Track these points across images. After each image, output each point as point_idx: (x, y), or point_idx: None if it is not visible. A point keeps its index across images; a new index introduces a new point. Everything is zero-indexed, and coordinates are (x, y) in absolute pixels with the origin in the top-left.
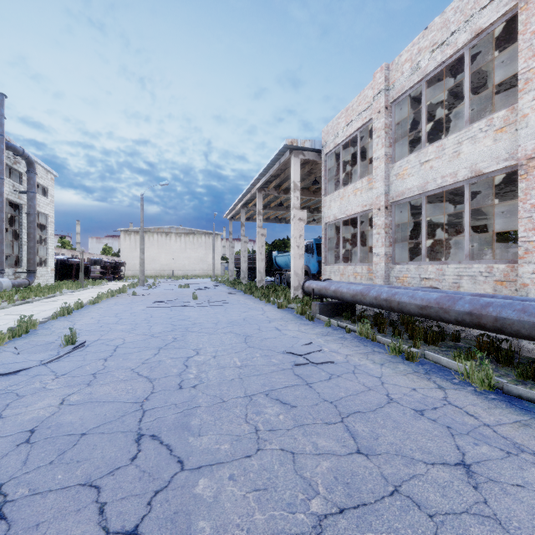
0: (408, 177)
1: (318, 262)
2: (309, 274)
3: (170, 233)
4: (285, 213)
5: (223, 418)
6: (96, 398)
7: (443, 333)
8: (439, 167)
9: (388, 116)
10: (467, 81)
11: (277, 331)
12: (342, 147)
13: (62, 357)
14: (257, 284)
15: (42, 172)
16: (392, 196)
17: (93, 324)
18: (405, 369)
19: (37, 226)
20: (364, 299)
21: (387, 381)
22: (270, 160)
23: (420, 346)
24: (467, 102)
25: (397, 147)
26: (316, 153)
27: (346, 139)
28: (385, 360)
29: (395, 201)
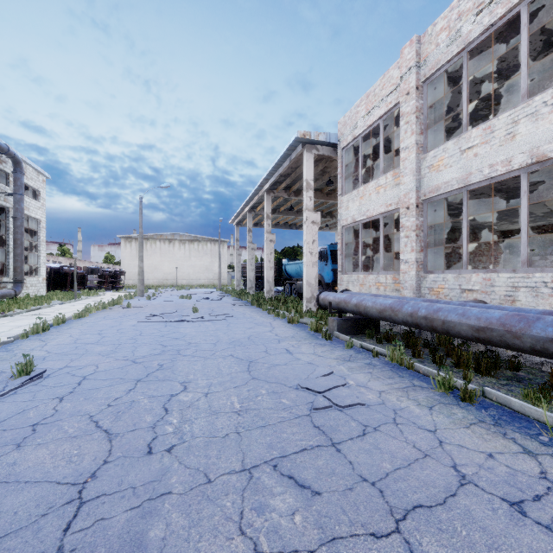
0: (444, 169)
1: (332, 271)
2: (323, 284)
3: (173, 240)
4: (295, 218)
5: (204, 522)
6: (17, 474)
7: (498, 360)
8: (486, 154)
9: (419, 98)
10: (525, 45)
11: (289, 354)
12: (361, 139)
13: (5, 395)
14: (265, 295)
15: (32, 173)
16: (424, 193)
17: (67, 345)
18: (464, 417)
19: (27, 231)
20: (395, 316)
21: (446, 439)
22: (279, 157)
23: (472, 378)
24: (525, 71)
25: (429, 135)
26: (331, 148)
27: (367, 129)
28: (433, 401)
29: (428, 197)
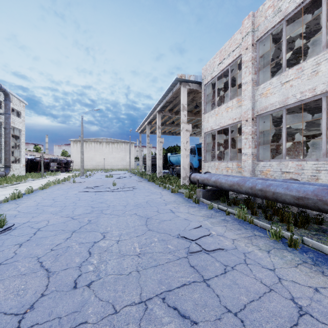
0: (270, 95)
1: (198, 160)
2: (192, 168)
3: (102, 142)
4: (175, 129)
5: None
6: None
7: (308, 218)
8: (298, 85)
9: (253, 51)
10: (325, 14)
11: (172, 213)
12: (217, 79)
13: None
14: (157, 175)
15: (16, 101)
16: (257, 111)
17: (32, 207)
18: (292, 259)
19: (13, 136)
20: (240, 189)
21: (283, 276)
22: (166, 90)
23: (292, 230)
24: (325, 30)
25: (260, 74)
26: (198, 84)
27: (220, 72)
28: (269, 246)
29: (260, 114)
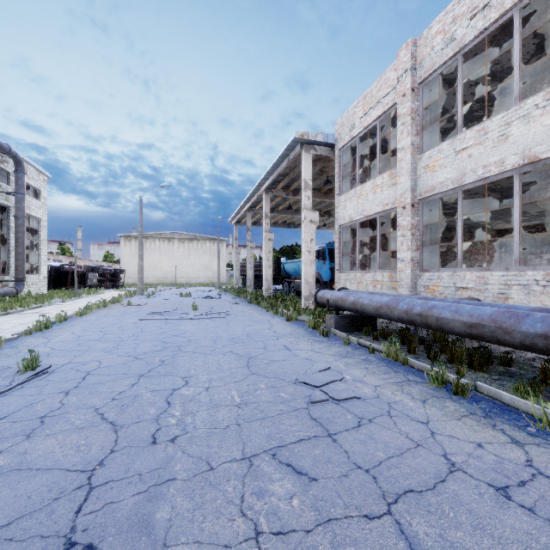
0: (440, 169)
1: (330, 269)
2: (321, 282)
3: (172, 239)
4: (294, 217)
5: (207, 505)
6: (29, 462)
7: (491, 356)
8: (480, 155)
9: (414, 100)
10: (517, 49)
11: (287, 351)
12: (359, 140)
13: (12, 389)
14: (263, 293)
15: (33, 173)
16: (420, 192)
17: (70, 342)
18: (456, 410)
19: (28, 230)
20: (390, 313)
21: (438, 430)
22: (278, 157)
23: (465, 373)
24: (517, 74)
25: (425, 136)
26: (329, 148)
27: (364, 130)
28: (427, 394)
29: (424, 197)
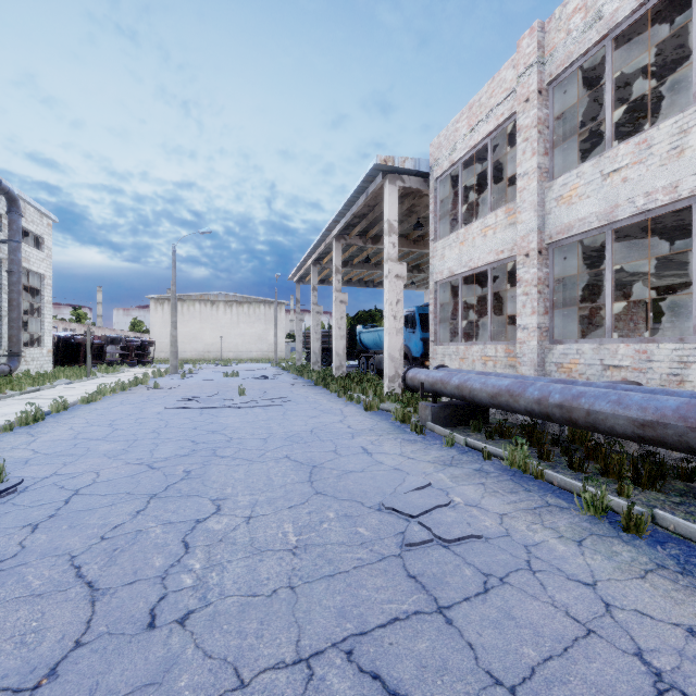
0: (579, 200)
1: (422, 341)
2: (409, 358)
3: (217, 302)
4: (373, 273)
5: None
6: None
7: (663, 466)
8: (640, 178)
9: (542, 106)
10: None
11: (366, 456)
12: (462, 166)
13: None
14: (333, 372)
15: (33, 215)
16: (549, 234)
17: (63, 441)
18: (634, 559)
19: (27, 290)
20: (514, 402)
21: (615, 600)
22: (353, 191)
23: (630, 493)
24: None
25: (556, 156)
26: (421, 178)
27: (469, 152)
28: (581, 530)
29: (555, 240)
